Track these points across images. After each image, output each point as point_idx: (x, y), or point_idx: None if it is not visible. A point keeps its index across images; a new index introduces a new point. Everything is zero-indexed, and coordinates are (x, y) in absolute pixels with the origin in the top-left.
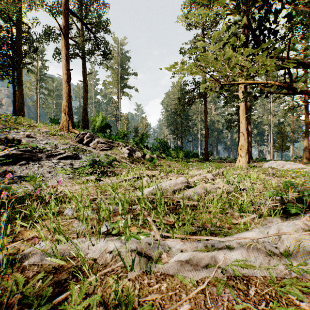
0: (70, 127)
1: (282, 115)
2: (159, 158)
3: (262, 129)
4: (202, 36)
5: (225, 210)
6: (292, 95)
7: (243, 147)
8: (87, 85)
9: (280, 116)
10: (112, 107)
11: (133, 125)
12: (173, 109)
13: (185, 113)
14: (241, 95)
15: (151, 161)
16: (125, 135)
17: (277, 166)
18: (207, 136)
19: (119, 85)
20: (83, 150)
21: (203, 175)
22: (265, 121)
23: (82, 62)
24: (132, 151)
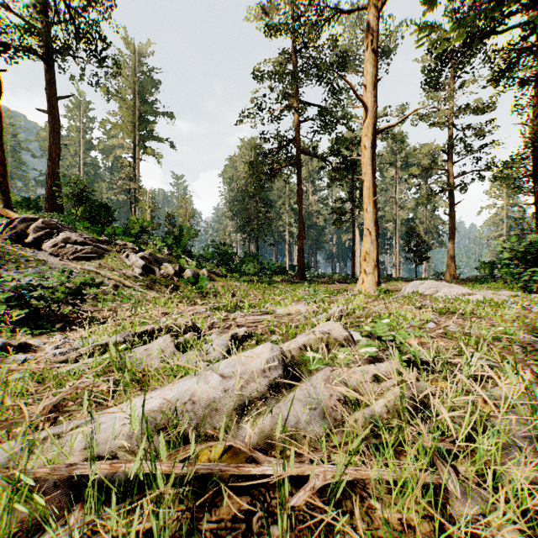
0: (1, 204)
1: (411, 206)
2: (214, 276)
3: (384, 227)
4: (294, 54)
5: (451, 506)
6: (426, 176)
7: (370, 256)
8: (59, 121)
9: (410, 209)
10: (121, 175)
11: (166, 212)
12: (242, 186)
13: (263, 195)
14: (367, 160)
15: (197, 282)
16: (145, 230)
17: (427, 291)
18: (302, 236)
19: (137, 133)
20: (18, 259)
21: (321, 329)
22: (388, 215)
23: (46, 70)
24: (155, 262)
